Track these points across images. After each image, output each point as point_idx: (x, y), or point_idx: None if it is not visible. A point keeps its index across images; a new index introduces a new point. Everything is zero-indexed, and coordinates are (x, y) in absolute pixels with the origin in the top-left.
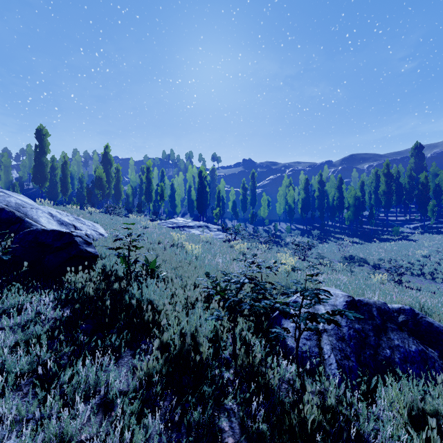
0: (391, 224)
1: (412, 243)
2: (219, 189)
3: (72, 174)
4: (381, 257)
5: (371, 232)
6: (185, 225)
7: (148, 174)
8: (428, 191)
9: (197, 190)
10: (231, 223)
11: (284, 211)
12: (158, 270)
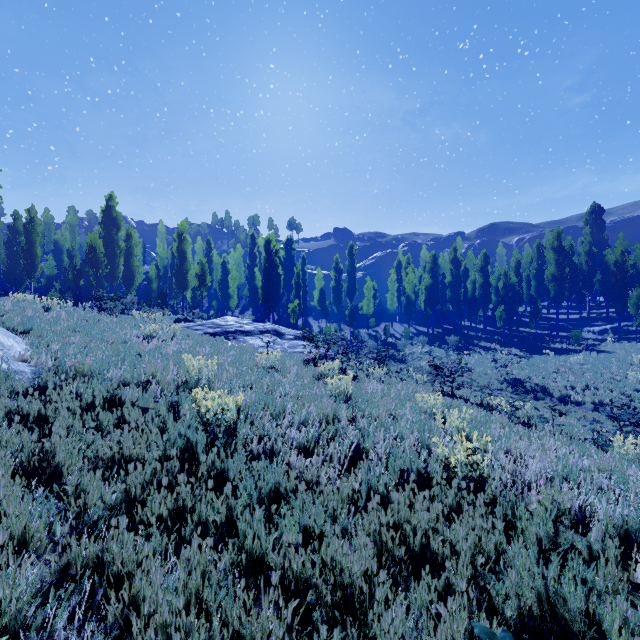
0: (563, 326)
1: (610, 359)
2: (298, 270)
3: (59, 244)
4: (571, 384)
5: (533, 338)
6: (237, 329)
7: (181, 243)
8: (625, 274)
9: (263, 270)
10: (317, 324)
11: (399, 305)
12: None
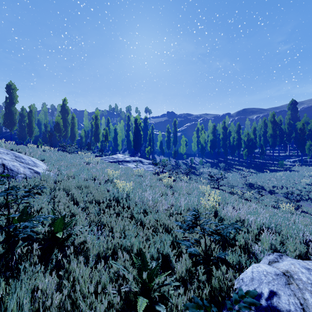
0: (276, 158)
1: (295, 174)
2: (150, 132)
3: (40, 121)
4: (275, 185)
5: (261, 164)
6: (123, 160)
7: (96, 120)
8: (304, 134)
9: (133, 133)
10: (159, 158)
11: (198, 149)
12: (69, 229)
